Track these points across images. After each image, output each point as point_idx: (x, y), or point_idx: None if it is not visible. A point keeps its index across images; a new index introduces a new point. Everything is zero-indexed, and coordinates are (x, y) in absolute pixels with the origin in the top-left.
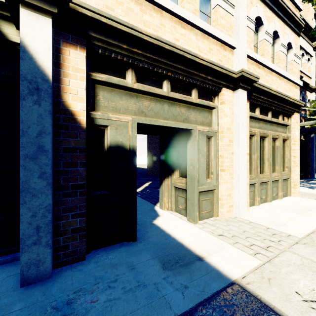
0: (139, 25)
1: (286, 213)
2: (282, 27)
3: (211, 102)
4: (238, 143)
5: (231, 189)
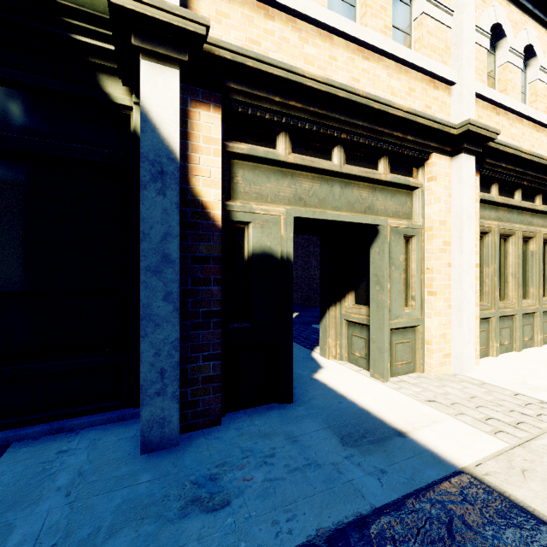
0: (298, 63)
1: None
2: (542, 36)
3: (411, 179)
4: (459, 248)
5: (447, 326)
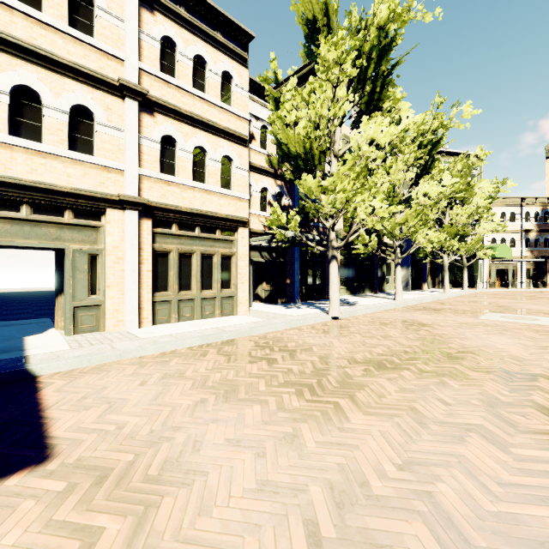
0: None
1: (185, 326)
2: (214, 140)
3: (94, 222)
4: (125, 261)
5: (121, 304)
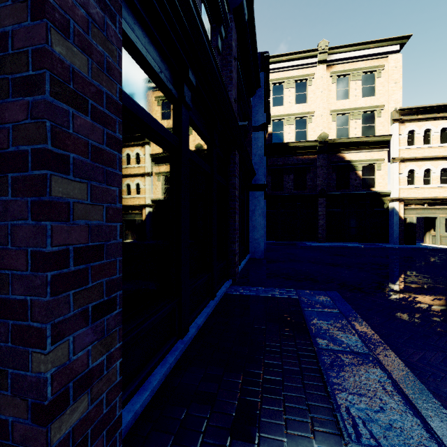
0: (417, 194)
1: None
2: None
3: (446, 206)
4: None
5: None
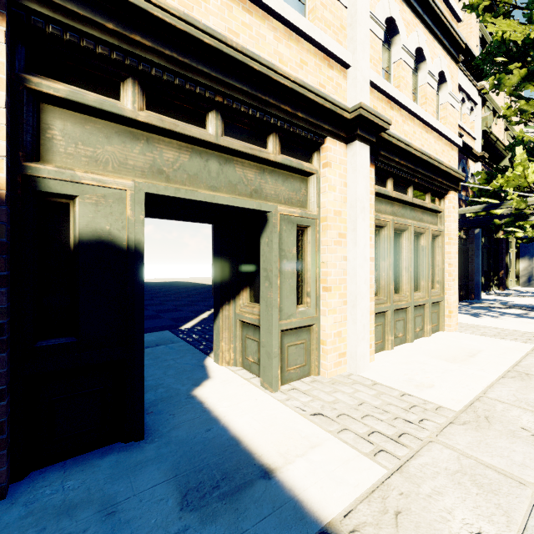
0: None
1: (436, 362)
2: (431, 43)
3: (305, 163)
4: (354, 240)
5: (343, 323)
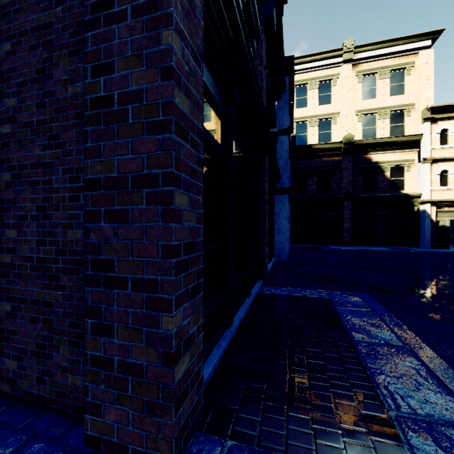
0: (450, 196)
1: None
2: None
3: None
4: None
5: None
